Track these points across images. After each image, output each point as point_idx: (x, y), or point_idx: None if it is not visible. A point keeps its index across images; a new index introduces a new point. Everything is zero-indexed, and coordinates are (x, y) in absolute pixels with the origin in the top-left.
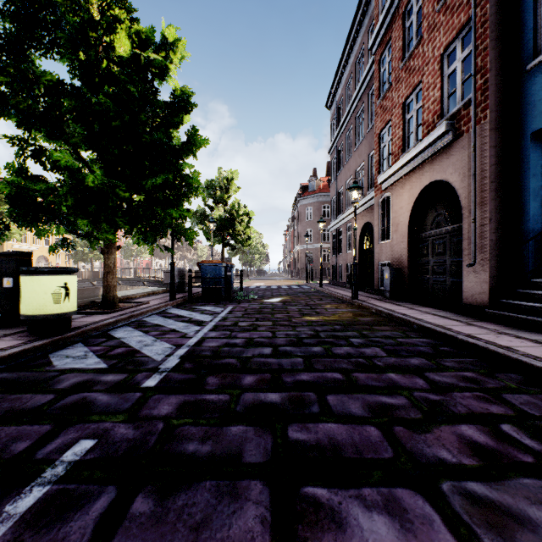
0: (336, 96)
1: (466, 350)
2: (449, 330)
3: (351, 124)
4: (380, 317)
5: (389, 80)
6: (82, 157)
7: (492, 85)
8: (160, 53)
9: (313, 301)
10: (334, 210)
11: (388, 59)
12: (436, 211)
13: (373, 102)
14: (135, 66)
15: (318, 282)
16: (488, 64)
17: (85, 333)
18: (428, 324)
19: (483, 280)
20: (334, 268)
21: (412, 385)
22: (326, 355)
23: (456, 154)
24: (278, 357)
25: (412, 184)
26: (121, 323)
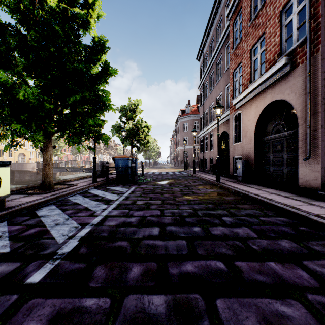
0: (203, 52)
1: (321, 230)
2: (299, 210)
3: (213, 68)
4: (239, 196)
5: (240, 36)
6: (26, 82)
7: (323, 26)
8: (83, 11)
9: (190, 183)
10: (202, 124)
11: (239, 22)
12: (275, 121)
13: (228, 53)
14: (64, 18)
15: (192, 169)
16: (320, 11)
17: (14, 212)
18: (280, 204)
19: (316, 170)
20: (201, 160)
21: (298, 281)
22: (206, 236)
23: (292, 80)
24: (164, 239)
25: (258, 103)
26: (50, 202)
